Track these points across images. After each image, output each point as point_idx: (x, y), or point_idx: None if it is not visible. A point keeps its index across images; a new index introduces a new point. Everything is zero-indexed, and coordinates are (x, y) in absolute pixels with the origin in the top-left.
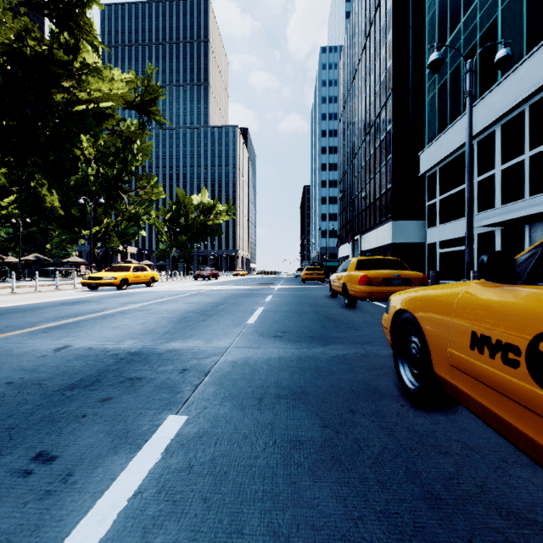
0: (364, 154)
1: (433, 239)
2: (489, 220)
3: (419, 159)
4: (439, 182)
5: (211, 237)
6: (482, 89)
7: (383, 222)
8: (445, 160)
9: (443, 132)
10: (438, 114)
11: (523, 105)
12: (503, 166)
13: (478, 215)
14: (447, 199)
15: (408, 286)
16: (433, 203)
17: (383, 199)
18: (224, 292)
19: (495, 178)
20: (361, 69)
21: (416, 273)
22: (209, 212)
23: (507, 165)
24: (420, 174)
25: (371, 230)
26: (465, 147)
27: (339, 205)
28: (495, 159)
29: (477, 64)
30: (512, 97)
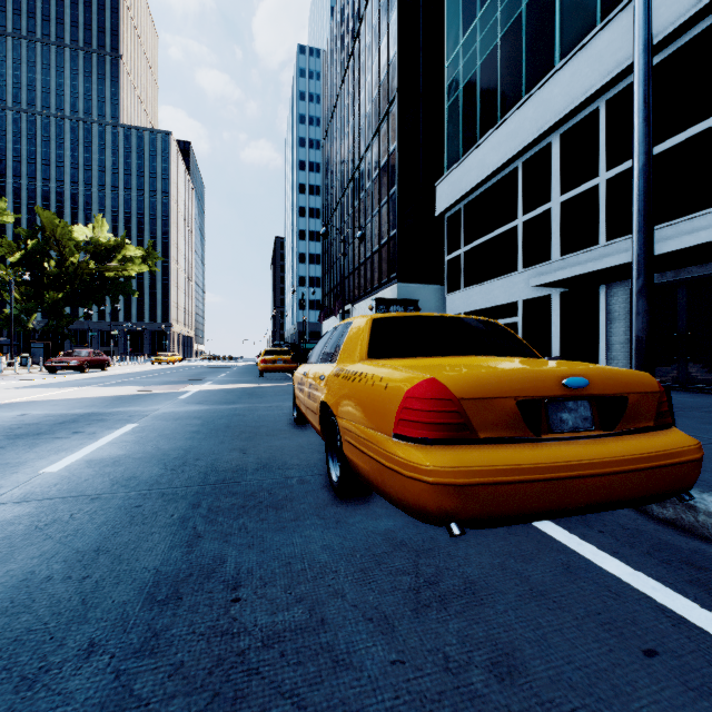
0: (357, 189)
1: (455, 310)
2: (561, 272)
3: (432, 199)
4: (464, 226)
5: (113, 299)
6: (530, 83)
7: (385, 285)
8: (473, 193)
9: (472, 150)
10: (463, 126)
11: (597, 101)
12: (564, 197)
13: (523, 272)
14: (476, 250)
15: (619, 433)
16: (456, 256)
17: (385, 252)
18: (13, 414)
19: (550, 216)
20: (352, 68)
21: (632, 371)
22: (108, 256)
23: (571, 194)
24: (437, 213)
25: (367, 297)
26: (504, 171)
27: (323, 263)
28: (552, 187)
29: (522, 45)
30: (582, 86)
